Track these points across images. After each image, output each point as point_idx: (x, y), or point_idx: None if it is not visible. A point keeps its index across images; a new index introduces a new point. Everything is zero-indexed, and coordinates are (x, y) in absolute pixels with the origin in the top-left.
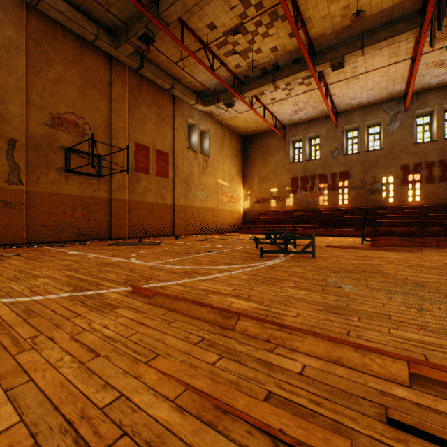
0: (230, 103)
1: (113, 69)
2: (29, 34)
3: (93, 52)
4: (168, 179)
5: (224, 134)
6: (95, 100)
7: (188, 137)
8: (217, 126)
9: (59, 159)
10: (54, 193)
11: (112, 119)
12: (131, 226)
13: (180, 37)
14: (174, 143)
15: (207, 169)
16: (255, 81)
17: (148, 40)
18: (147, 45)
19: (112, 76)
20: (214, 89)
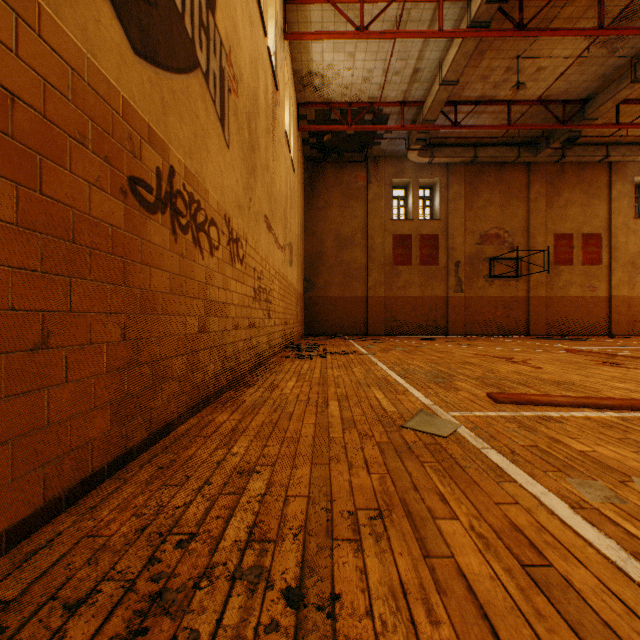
0: None
1: (529, 171)
2: (465, 181)
3: (511, 165)
4: (600, 266)
5: None
6: (512, 208)
7: (636, 200)
8: None
9: (484, 269)
10: (481, 296)
11: (528, 219)
12: (549, 323)
13: (614, 111)
14: (610, 219)
15: None
16: None
17: (571, 140)
18: (570, 143)
19: (528, 178)
20: None
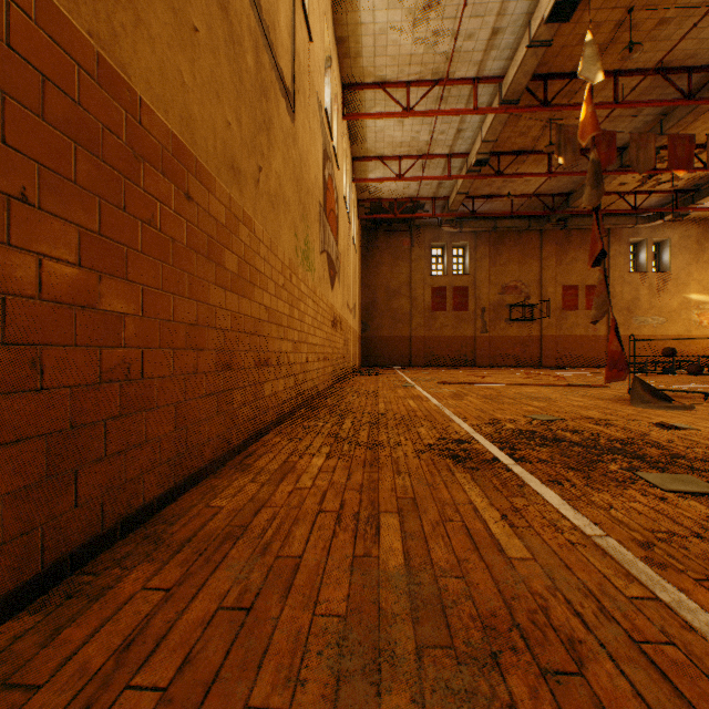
0: (679, 215)
1: (542, 235)
2: (490, 244)
3: (527, 230)
4: None
5: (704, 231)
6: (528, 265)
7: (634, 256)
8: (687, 227)
9: (505, 313)
10: (503, 336)
11: (541, 274)
12: (558, 357)
13: None
14: (608, 273)
15: (665, 287)
16: (708, 187)
17: (563, 219)
18: (563, 220)
19: (541, 241)
20: (657, 205)
